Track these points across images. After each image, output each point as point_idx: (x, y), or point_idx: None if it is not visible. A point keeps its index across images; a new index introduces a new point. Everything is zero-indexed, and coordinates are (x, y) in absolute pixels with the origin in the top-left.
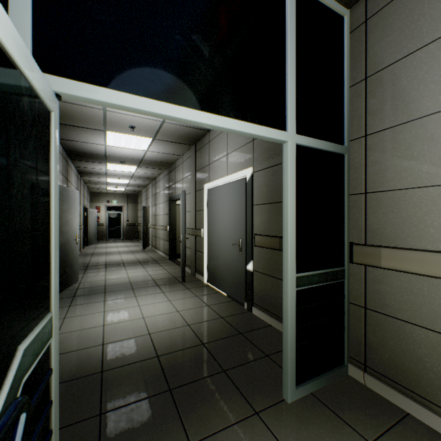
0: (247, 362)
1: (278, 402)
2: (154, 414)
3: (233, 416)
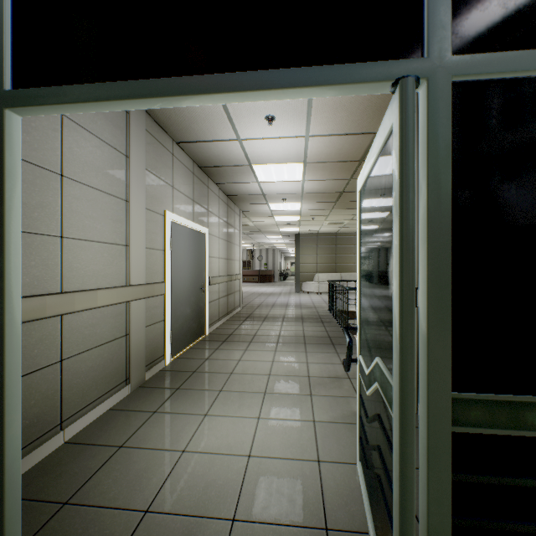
0: None
1: None
2: None
3: None
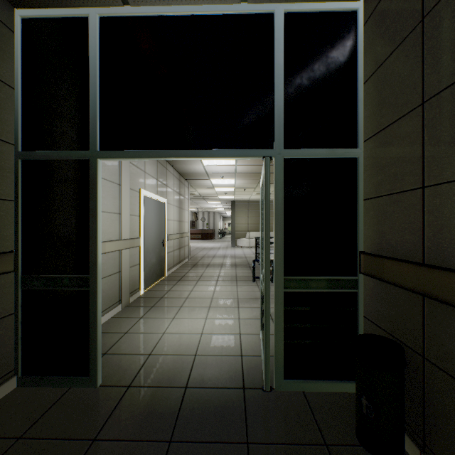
0: (55, 439)
1: (107, 385)
2: (200, 419)
3: (146, 390)
